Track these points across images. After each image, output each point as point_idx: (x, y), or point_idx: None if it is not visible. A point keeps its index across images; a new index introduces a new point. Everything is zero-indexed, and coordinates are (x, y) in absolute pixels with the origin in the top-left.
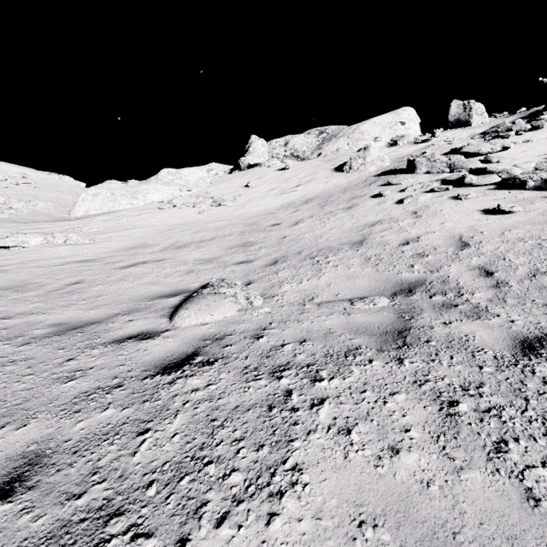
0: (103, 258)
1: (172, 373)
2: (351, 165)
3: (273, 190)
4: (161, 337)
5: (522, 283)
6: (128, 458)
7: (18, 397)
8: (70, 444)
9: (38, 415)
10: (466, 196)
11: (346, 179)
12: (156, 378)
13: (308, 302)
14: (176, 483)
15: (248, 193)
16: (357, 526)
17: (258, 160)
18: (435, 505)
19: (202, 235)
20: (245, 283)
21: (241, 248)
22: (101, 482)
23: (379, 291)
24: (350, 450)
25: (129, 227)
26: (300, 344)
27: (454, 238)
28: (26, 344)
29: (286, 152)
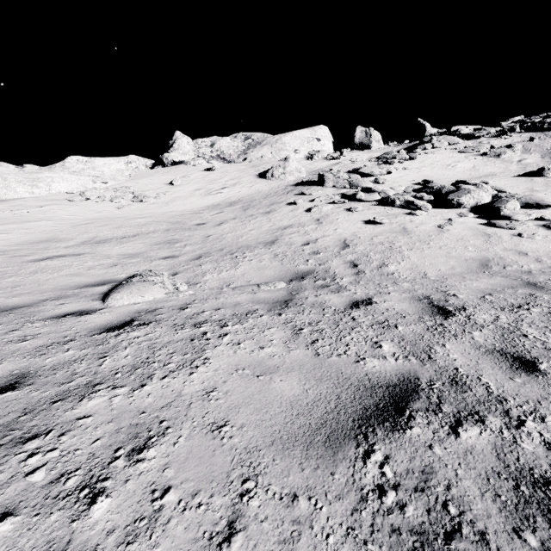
0: (6, 251)
1: (116, 331)
2: (273, 173)
3: (199, 190)
4: (98, 313)
5: (372, 271)
6: (97, 367)
7: None
8: (47, 367)
9: (7, 359)
10: (355, 209)
11: (268, 185)
12: (103, 334)
13: (225, 287)
14: (134, 371)
15: (172, 191)
16: (235, 370)
17: (183, 157)
18: (274, 361)
19: (123, 231)
20: (172, 274)
21: (166, 244)
22: (82, 377)
23: (281, 278)
24: (238, 350)
25: (32, 219)
26: (216, 310)
27: (340, 241)
28: None
29: (213, 153)
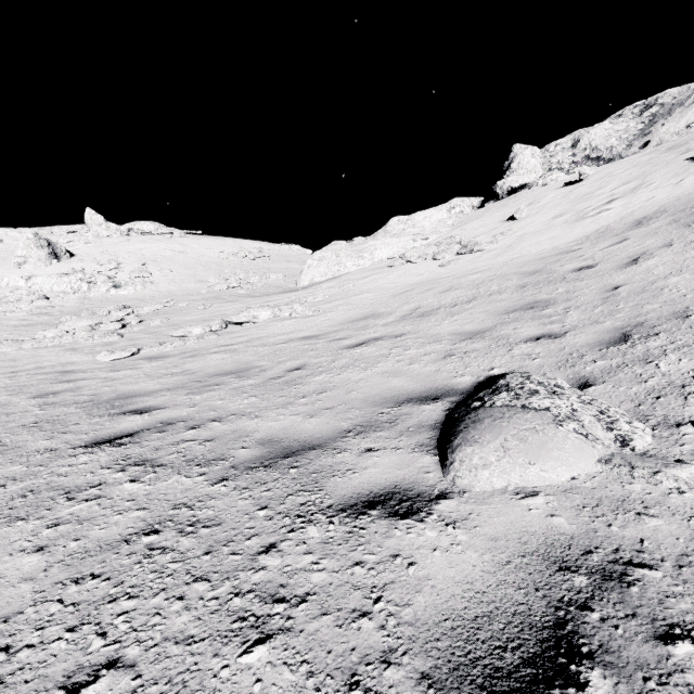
0: (328, 333)
1: None
2: None
3: (561, 216)
4: (435, 516)
5: None
6: None
7: (162, 667)
8: None
9: None
10: None
11: None
12: None
13: None
14: None
15: (515, 228)
16: None
17: (526, 179)
18: None
19: (453, 295)
20: (573, 382)
21: (526, 311)
22: None
23: None
24: None
25: (355, 293)
26: None
27: None
28: (223, 479)
29: (575, 156)
